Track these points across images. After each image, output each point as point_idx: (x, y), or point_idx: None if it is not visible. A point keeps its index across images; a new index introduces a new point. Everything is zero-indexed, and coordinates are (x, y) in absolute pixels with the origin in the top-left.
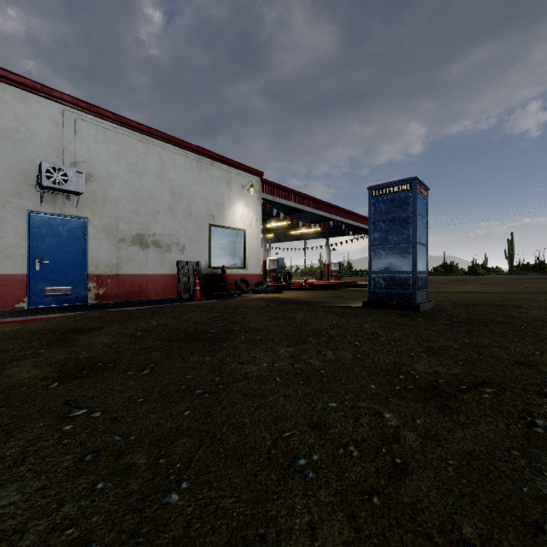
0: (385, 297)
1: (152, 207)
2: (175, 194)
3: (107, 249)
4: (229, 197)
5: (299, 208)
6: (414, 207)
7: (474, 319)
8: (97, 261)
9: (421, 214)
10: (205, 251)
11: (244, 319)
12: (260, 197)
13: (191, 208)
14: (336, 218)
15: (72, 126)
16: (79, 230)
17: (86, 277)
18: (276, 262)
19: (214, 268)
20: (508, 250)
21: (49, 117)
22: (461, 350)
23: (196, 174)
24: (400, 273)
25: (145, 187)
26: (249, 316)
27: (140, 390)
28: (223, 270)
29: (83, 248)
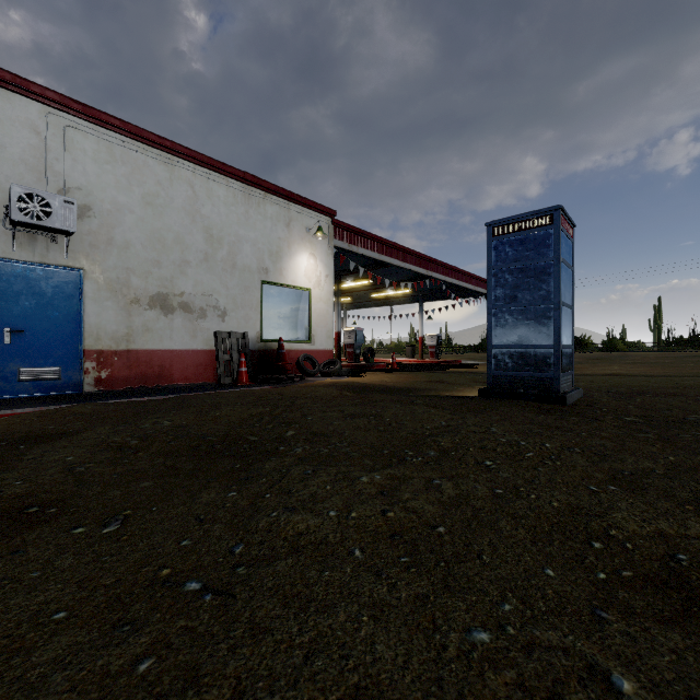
0: (512, 383)
1: (179, 255)
2: (212, 238)
3: (112, 315)
4: (289, 244)
5: (385, 262)
6: (556, 250)
7: (654, 416)
8: (98, 332)
9: (566, 261)
10: (255, 318)
11: (304, 416)
12: (331, 244)
13: (234, 259)
14: (433, 275)
15: (60, 136)
16: (70, 286)
17: (82, 353)
18: (353, 335)
19: (268, 342)
20: (655, 320)
21: (26, 122)
22: (675, 479)
23: (242, 211)
24: (535, 347)
25: (169, 227)
26: (312, 412)
27: (75, 581)
28: (280, 344)
29: (77, 312)
